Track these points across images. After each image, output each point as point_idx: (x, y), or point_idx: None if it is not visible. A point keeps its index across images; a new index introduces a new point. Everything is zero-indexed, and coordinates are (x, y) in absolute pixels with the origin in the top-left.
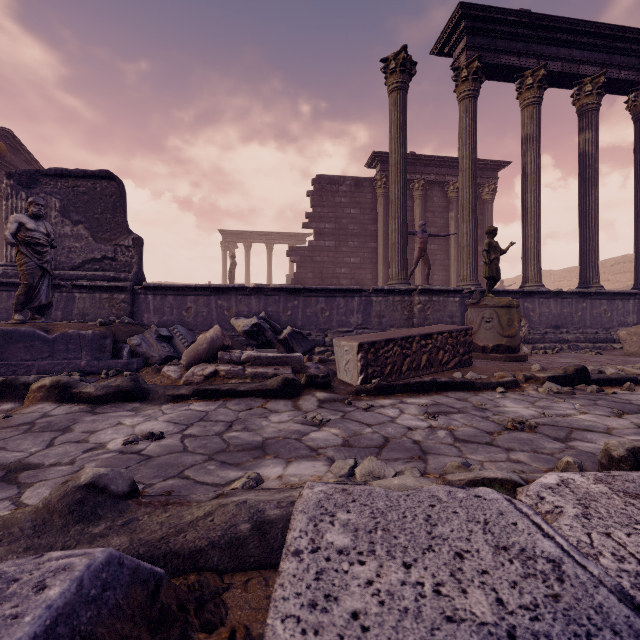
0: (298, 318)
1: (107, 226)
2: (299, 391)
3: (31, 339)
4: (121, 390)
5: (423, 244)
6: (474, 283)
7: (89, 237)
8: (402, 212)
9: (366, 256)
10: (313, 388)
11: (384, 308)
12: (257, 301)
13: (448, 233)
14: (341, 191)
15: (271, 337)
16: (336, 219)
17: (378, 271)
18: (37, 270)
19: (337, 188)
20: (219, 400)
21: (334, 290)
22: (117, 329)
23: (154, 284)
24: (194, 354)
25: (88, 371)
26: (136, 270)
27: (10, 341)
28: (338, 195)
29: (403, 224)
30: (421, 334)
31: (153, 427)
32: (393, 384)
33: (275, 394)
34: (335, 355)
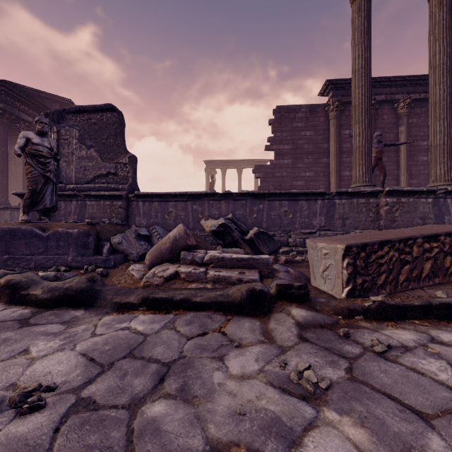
0: (263, 220)
1: (110, 148)
2: (269, 307)
3: (30, 236)
4: (66, 294)
5: (379, 153)
6: (450, 183)
7: (98, 158)
8: (366, 115)
9: (319, 170)
10: (286, 301)
11: (347, 210)
12: (226, 205)
13: (398, 146)
14: (297, 117)
15: (237, 237)
16: (293, 141)
17: (330, 182)
18: (40, 178)
19: (294, 115)
20: (170, 313)
21: (297, 194)
22: (102, 228)
23: (143, 192)
24: (157, 253)
25: (73, 266)
26: (131, 182)
27: (15, 238)
28: (295, 121)
29: (368, 127)
30: (423, 235)
31: (53, 368)
32: (404, 305)
33: (238, 309)
34: (309, 258)
